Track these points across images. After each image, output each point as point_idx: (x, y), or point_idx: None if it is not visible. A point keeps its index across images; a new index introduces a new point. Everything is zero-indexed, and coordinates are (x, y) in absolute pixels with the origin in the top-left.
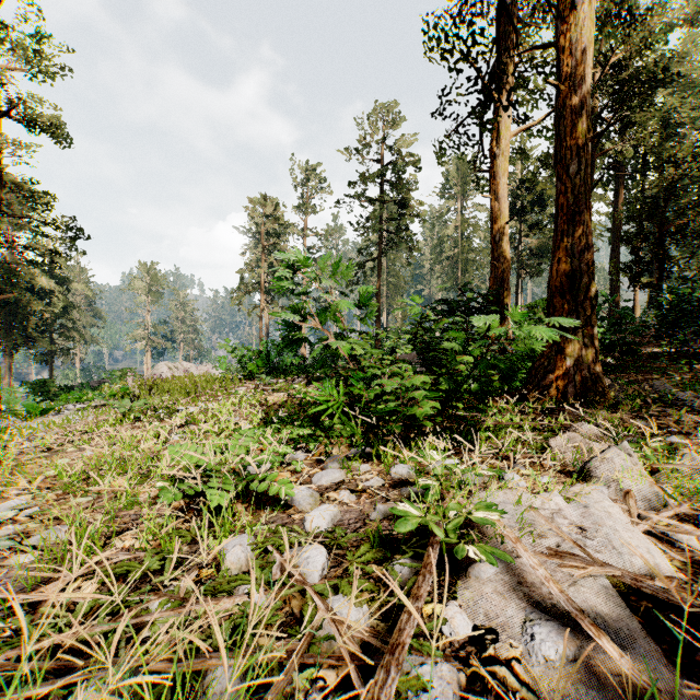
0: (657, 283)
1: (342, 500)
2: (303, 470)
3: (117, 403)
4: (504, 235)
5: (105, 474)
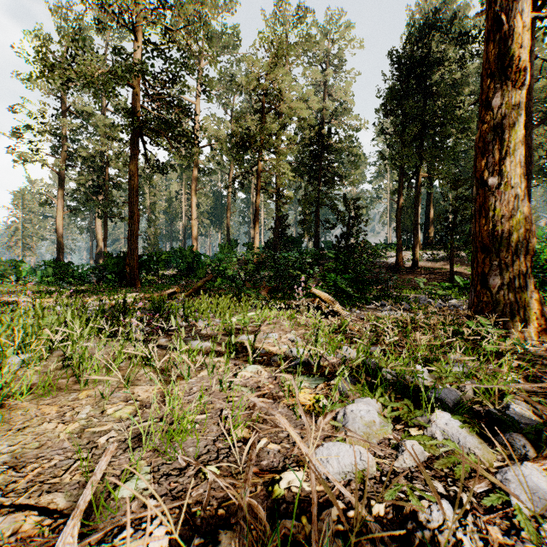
0: None
1: None
2: None
3: None
4: (99, 240)
5: None
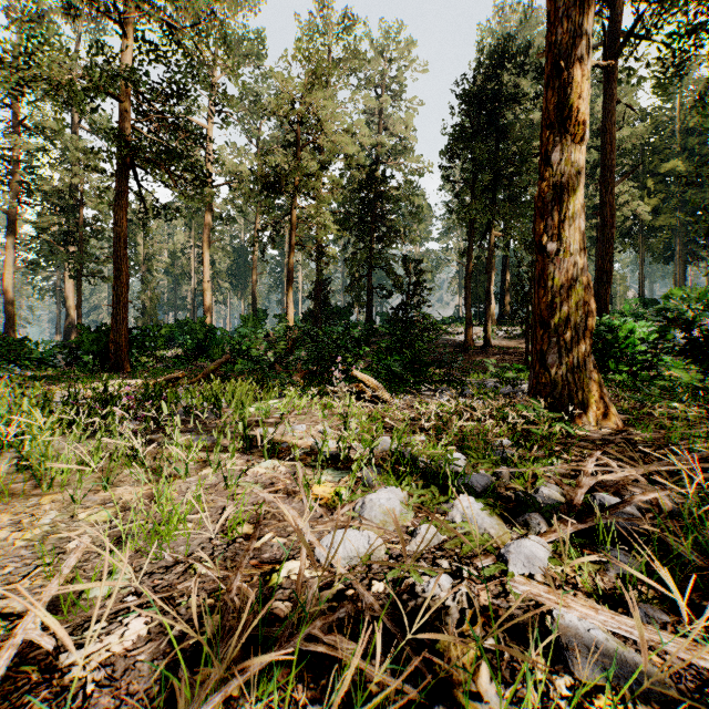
0: None
1: None
2: None
3: None
4: (70, 307)
5: None
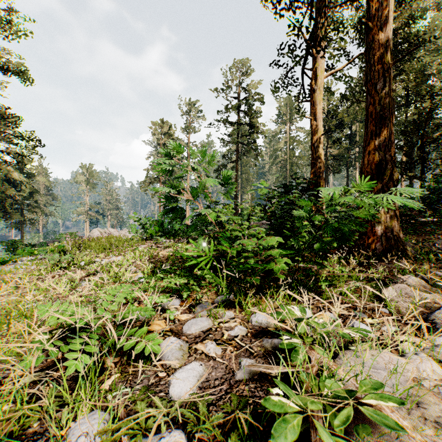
0: (421, 175)
1: (209, 353)
2: (176, 318)
3: (49, 256)
4: (320, 143)
5: (1, 323)
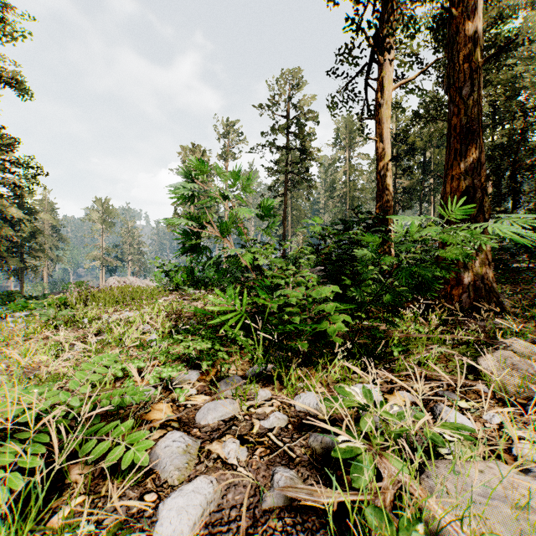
0: (513, 211)
1: (227, 459)
2: (189, 399)
3: (41, 312)
4: (388, 171)
5: None
